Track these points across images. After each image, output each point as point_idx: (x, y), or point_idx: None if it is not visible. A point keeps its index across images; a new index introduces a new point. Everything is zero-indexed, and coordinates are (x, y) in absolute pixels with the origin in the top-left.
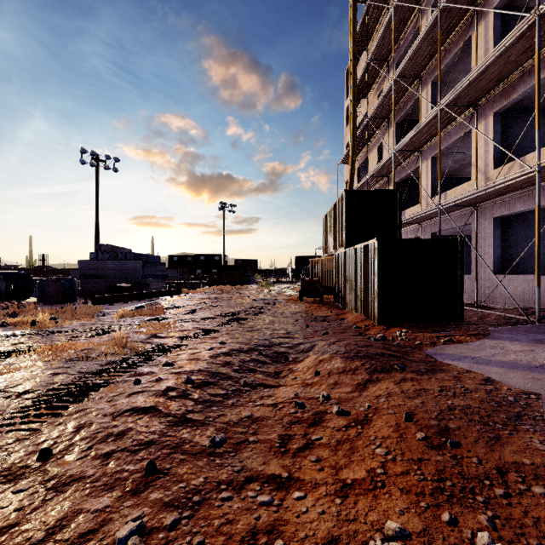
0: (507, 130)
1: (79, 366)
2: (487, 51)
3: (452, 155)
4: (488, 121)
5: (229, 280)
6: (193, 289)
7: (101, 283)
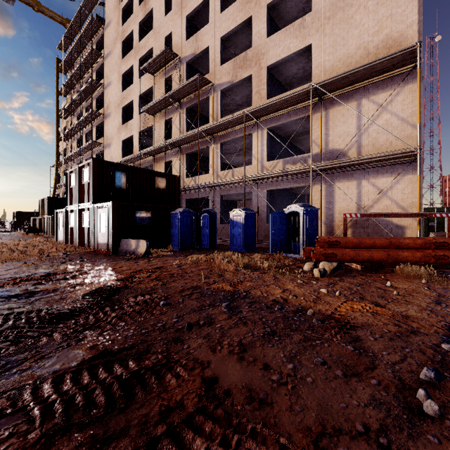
0: None
1: None
2: None
3: None
4: None
5: None
6: None
7: None
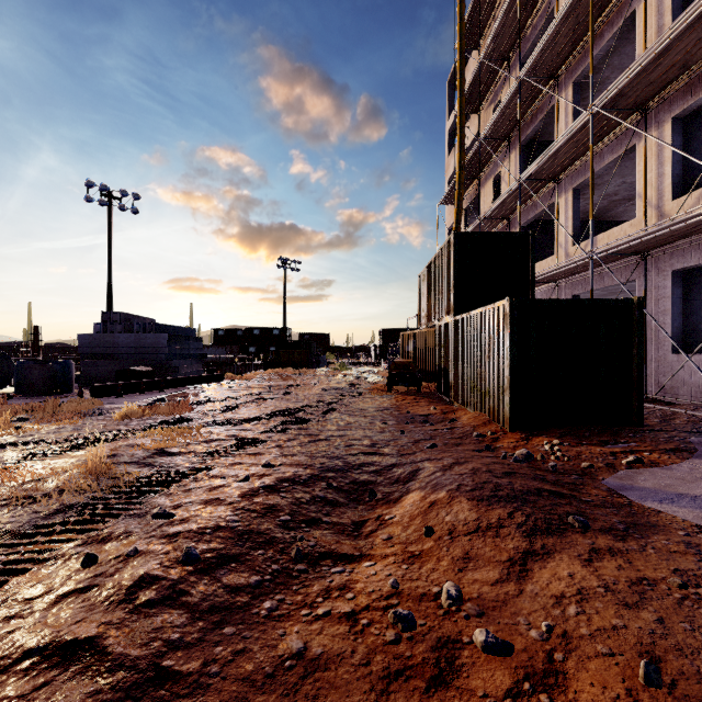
0: (689, 144)
1: (3, 518)
2: (661, 29)
3: (601, 187)
4: (663, 130)
5: (291, 361)
6: (242, 374)
7: (110, 366)
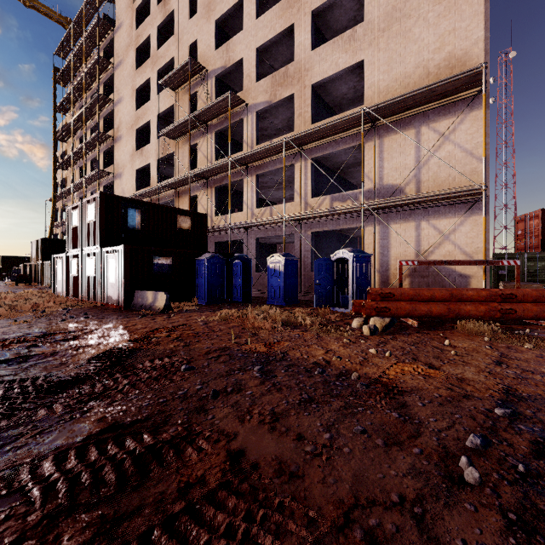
0: None
1: None
2: None
3: None
4: None
5: None
6: None
7: None
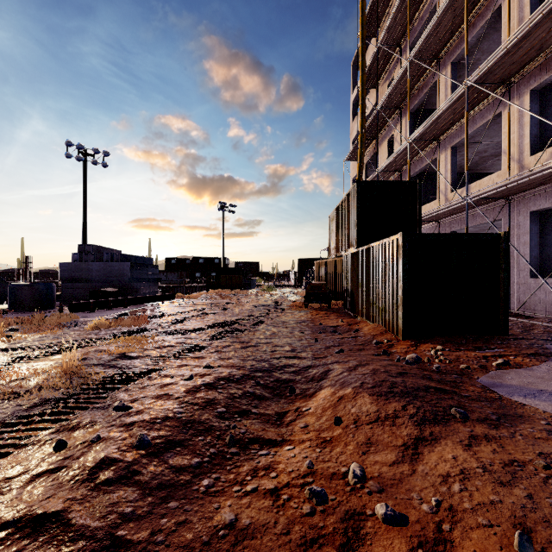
0: (544, 111)
1: None
2: (522, 19)
3: (473, 145)
4: (523, 100)
5: (228, 284)
6: (189, 294)
7: (85, 288)
